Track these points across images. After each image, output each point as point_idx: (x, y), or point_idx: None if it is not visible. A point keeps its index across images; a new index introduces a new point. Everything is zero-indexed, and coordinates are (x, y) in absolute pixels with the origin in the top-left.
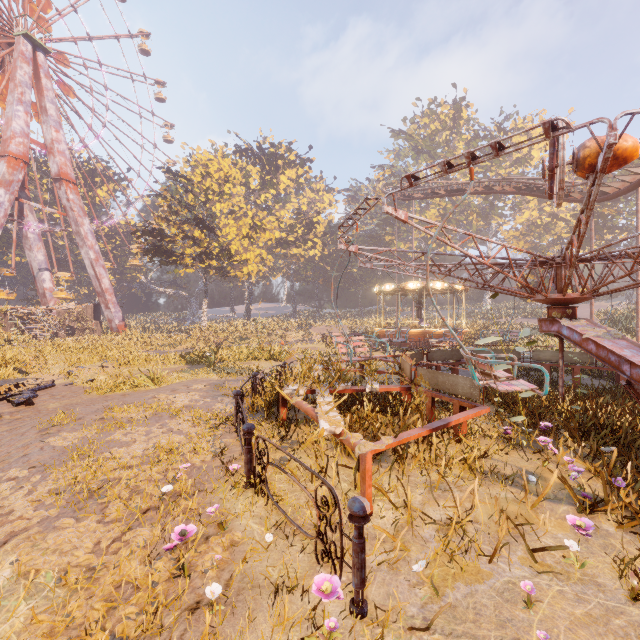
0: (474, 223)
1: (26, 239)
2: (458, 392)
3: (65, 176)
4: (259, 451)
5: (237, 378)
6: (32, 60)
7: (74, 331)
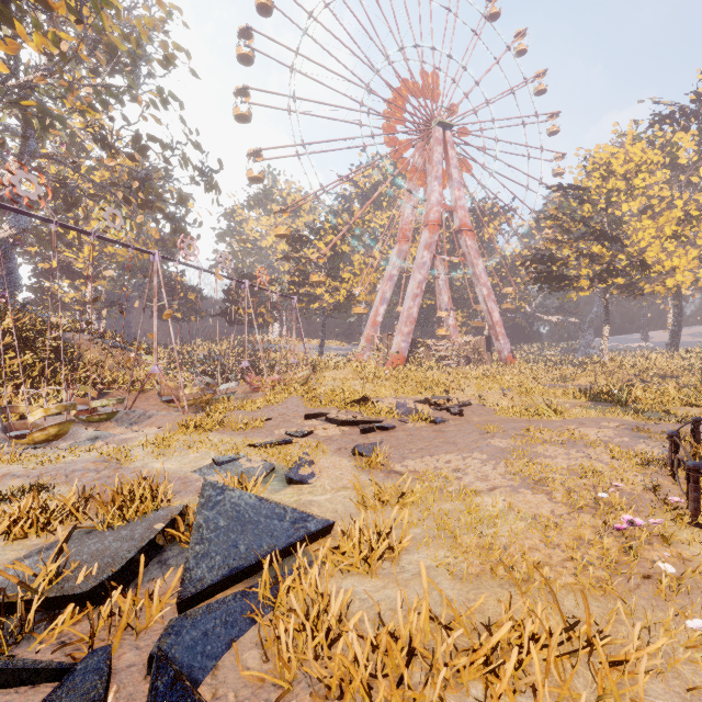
0: None
1: (437, 286)
2: None
3: (464, 226)
4: None
5: (663, 424)
6: (442, 140)
7: (469, 361)
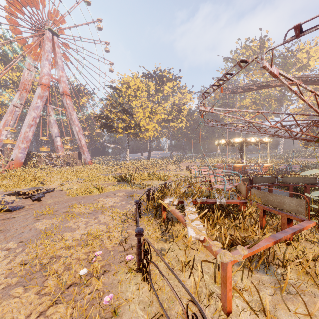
0: (272, 105)
1: (50, 122)
2: (285, 208)
3: (65, 92)
4: (145, 249)
5: (141, 190)
6: (52, 40)
7: (70, 164)
